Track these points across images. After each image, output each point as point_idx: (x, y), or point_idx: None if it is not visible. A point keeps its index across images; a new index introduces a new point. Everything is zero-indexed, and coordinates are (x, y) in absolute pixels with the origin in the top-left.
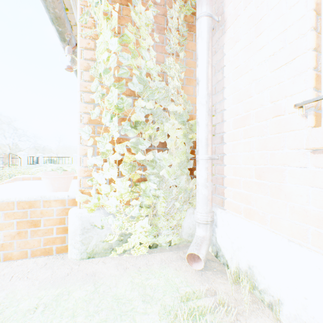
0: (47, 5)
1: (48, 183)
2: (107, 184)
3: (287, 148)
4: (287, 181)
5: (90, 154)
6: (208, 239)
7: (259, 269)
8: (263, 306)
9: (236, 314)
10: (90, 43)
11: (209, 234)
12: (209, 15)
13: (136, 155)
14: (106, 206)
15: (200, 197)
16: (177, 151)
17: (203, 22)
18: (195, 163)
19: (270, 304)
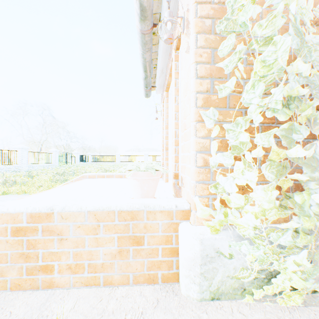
0: None
1: (136, 186)
2: (238, 194)
3: None
4: None
5: (213, 149)
6: None
7: None
8: None
9: None
10: None
11: None
12: None
13: (288, 150)
14: (236, 225)
15: None
16: None
17: None
18: None
19: None
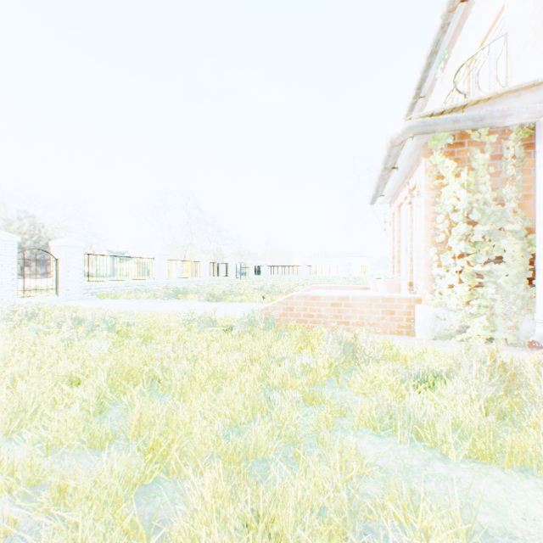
0: (388, 159)
1: (384, 288)
2: (448, 289)
3: None
4: None
5: (433, 267)
6: None
7: None
8: None
9: None
10: (430, 186)
11: None
12: None
13: (473, 267)
14: (446, 304)
15: (540, 301)
16: (513, 263)
17: None
18: (533, 273)
19: None
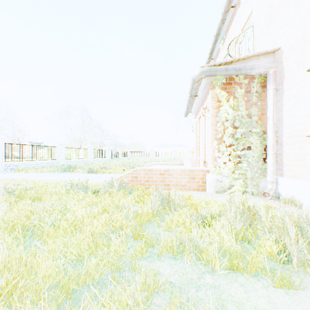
0: (192, 90)
1: (190, 164)
2: (223, 164)
3: (307, 150)
4: (307, 162)
5: (216, 152)
6: (273, 189)
7: (295, 195)
8: (296, 207)
9: (283, 207)
10: (214, 106)
11: (274, 188)
12: (274, 88)
13: (236, 152)
14: (222, 173)
15: (269, 171)
16: (256, 150)
17: (271, 92)
18: (266, 155)
19: (299, 206)
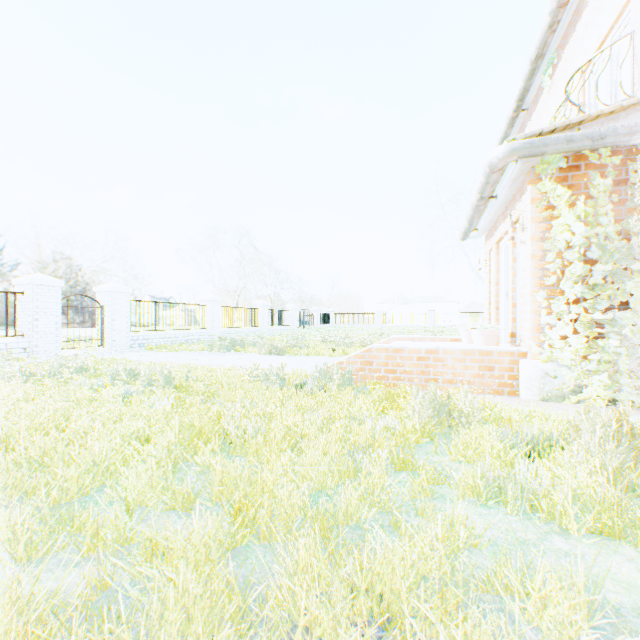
0: (486, 186)
1: (480, 340)
2: (559, 340)
3: None
4: None
5: (542, 314)
6: None
7: None
8: None
9: None
10: (538, 218)
11: None
12: None
13: (592, 315)
14: (558, 359)
15: None
16: None
17: None
18: None
19: None
